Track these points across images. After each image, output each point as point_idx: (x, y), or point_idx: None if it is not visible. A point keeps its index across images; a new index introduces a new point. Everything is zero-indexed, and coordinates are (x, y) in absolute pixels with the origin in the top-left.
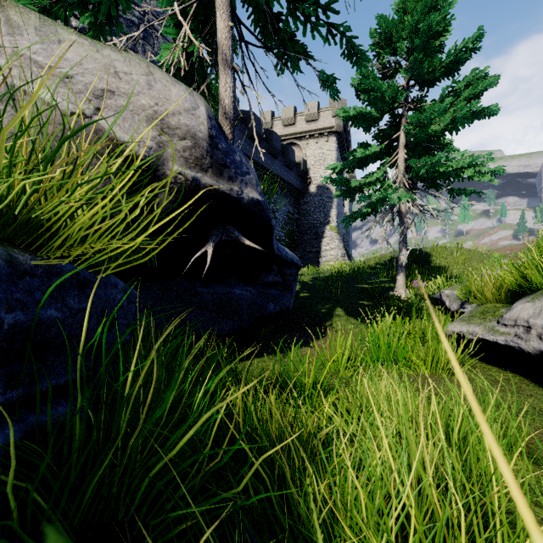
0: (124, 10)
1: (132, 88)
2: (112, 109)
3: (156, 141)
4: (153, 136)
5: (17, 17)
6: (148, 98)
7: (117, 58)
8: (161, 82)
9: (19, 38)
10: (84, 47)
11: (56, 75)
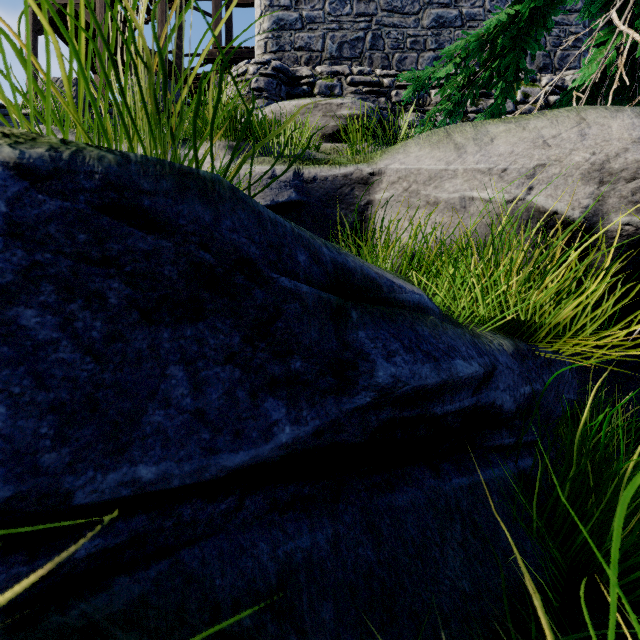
0: (532, 54)
1: (563, 150)
2: (543, 183)
3: (593, 196)
4: (590, 192)
5: (459, 137)
6: (582, 152)
7: (543, 126)
8: (596, 124)
9: (465, 156)
10: (511, 133)
11: (494, 173)
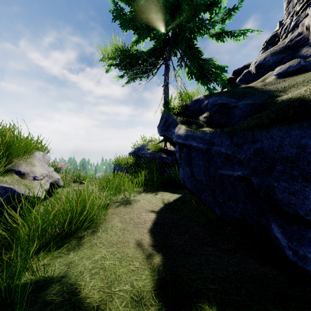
0: None
1: None
2: None
3: None
4: None
5: None
6: None
7: None
8: None
9: None
10: None
11: None
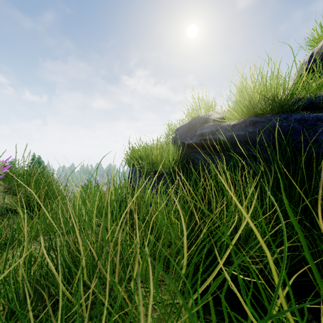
0: None
1: None
2: None
3: None
4: None
5: None
6: None
7: None
8: None
9: None
10: None
11: None
